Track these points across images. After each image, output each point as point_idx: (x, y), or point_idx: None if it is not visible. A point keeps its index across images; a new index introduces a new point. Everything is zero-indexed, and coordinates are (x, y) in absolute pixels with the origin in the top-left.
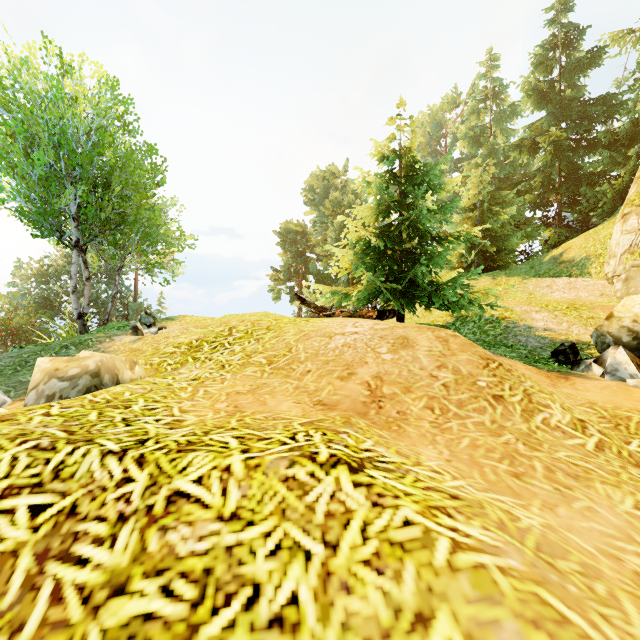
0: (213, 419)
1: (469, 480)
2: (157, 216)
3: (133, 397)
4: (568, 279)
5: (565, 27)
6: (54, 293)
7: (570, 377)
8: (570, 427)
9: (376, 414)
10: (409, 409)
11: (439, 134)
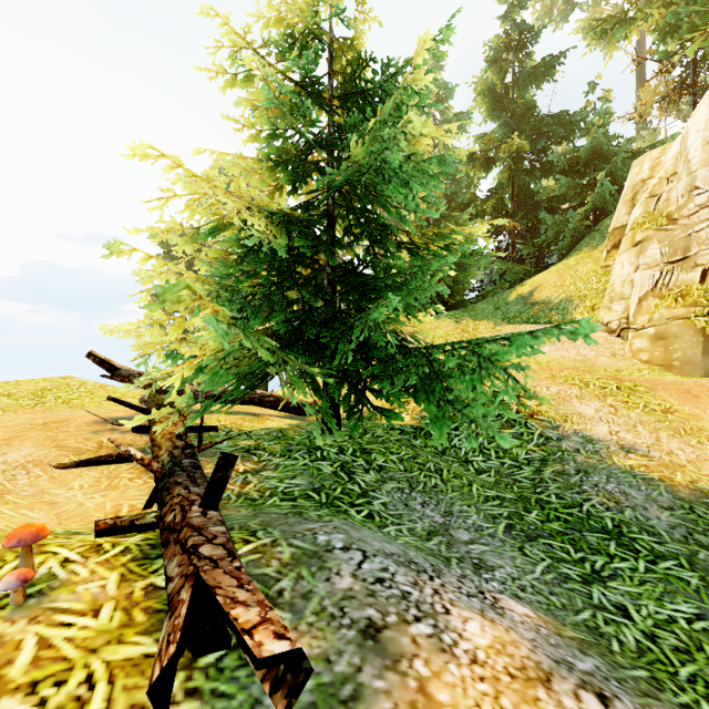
0: None
1: None
2: None
3: None
4: None
5: (519, 26)
6: None
7: None
8: None
9: None
10: None
11: None
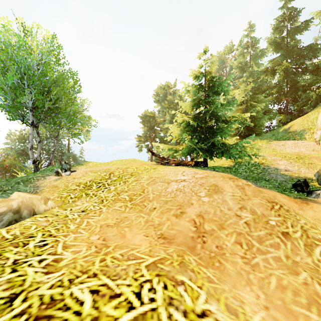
0: (83, 258)
1: None
2: (76, 108)
3: (35, 231)
4: (294, 141)
5: (290, 9)
6: (27, 148)
7: (309, 202)
8: None
9: (201, 248)
10: (224, 244)
11: (223, 66)
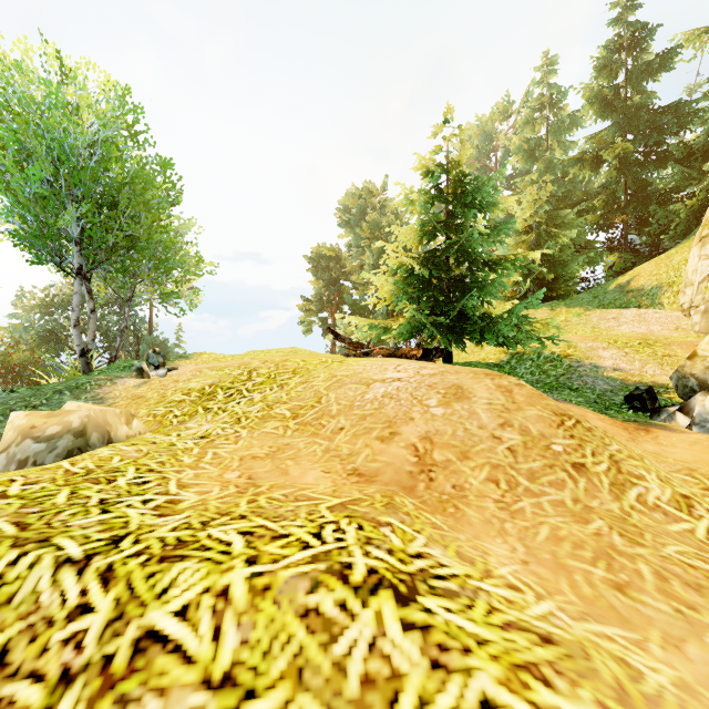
0: (218, 499)
1: (558, 598)
2: (171, 239)
3: (122, 464)
4: (637, 310)
5: (632, 26)
6: (60, 325)
7: (651, 429)
8: (672, 506)
9: (426, 489)
10: (467, 482)
11: (489, 148)
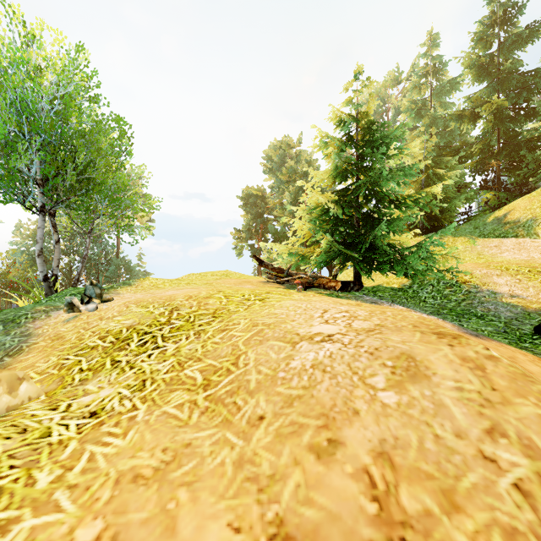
0: None
1: None
2: (124, 182)
3: None
4: (516, 240)
5: (504, 5)
6: (48, 250)
7: None
8: None
9: None
10: None
11: (382, 109)
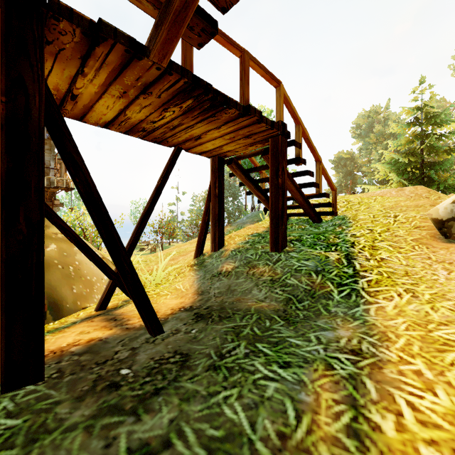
0: None
1: None
2: None
3: None
4: None
5: None
6: None
7: None
8: None
9: None
10: None
11: None
